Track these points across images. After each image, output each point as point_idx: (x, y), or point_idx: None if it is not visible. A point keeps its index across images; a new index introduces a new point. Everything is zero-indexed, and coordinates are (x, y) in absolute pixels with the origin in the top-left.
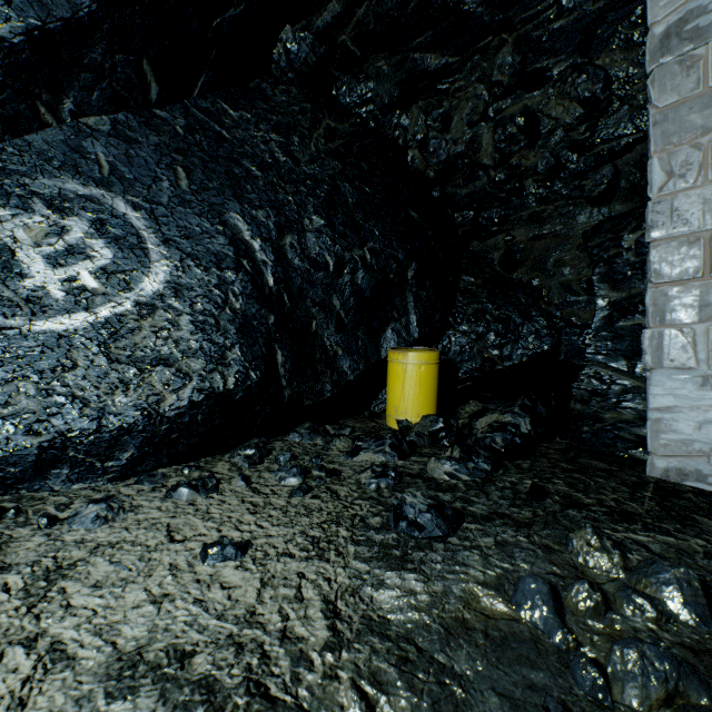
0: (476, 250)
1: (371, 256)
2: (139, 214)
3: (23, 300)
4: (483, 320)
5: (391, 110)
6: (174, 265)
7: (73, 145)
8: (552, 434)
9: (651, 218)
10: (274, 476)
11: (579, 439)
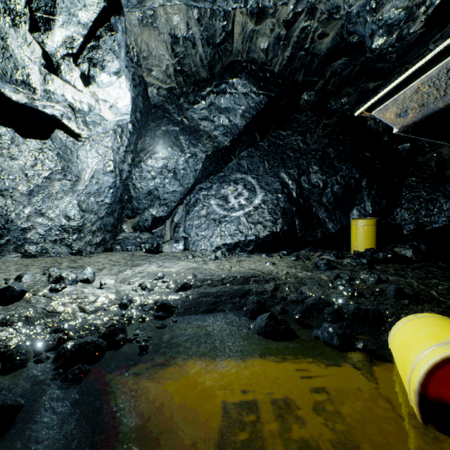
0: (420, 161)
1: (340, 178)
2: (254, 180)
3: (230, 208)
4: (417, 202)
5: (357, 105)
6: (263, 194)
7: (238, 163)
8: (438, 261)
9: None
10: (288, 257)
11: (448, 263)
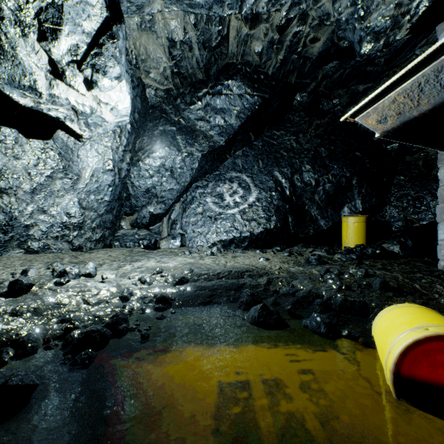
0: (408, 161)
1: (331, 177)
2: (249, 178)
3: (225, 206)
4: (405, 200)
5: (348, 106)
6: (257, 192)
7: (233, 162)
8: (424, 256)
9: (438, 157)
10: (281, 253)
11: (433, 259)
